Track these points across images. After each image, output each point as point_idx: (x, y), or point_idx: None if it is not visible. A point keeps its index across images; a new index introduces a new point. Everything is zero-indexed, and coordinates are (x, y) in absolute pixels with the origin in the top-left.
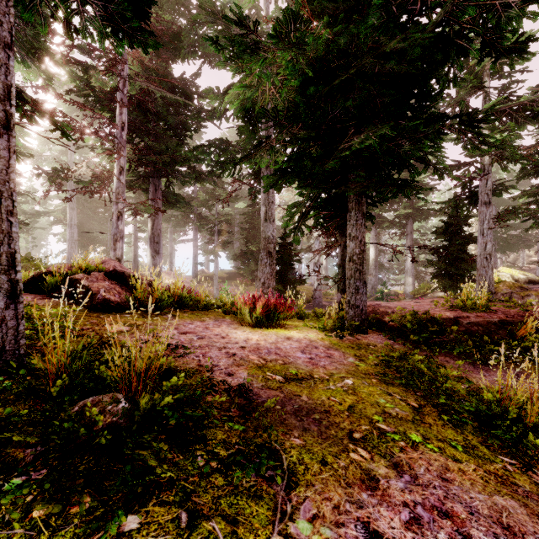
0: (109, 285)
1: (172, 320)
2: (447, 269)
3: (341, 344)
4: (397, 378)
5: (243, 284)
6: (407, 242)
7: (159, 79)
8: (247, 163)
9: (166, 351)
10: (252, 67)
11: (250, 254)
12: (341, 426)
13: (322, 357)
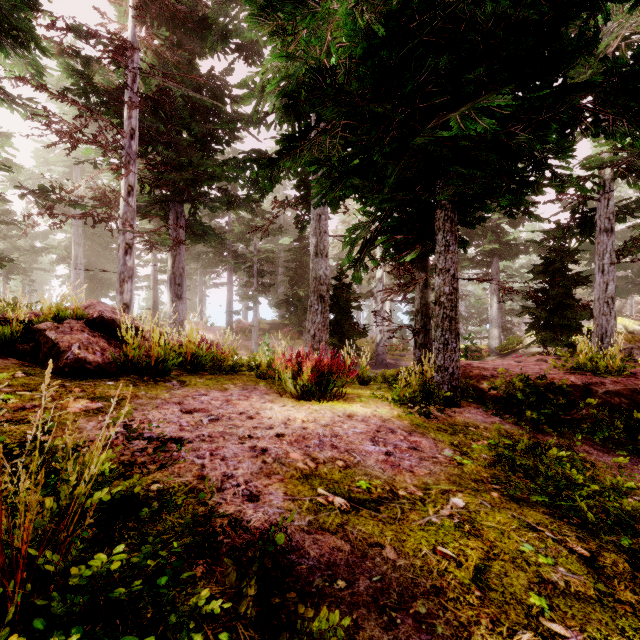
0: (88, 338)
1: (177, 390)
2: (548, 318)
3: (427, 425)
4: (537, 494)
5: (289, 337)
6: (492, 286)
7: (180, 75)
8: (289, 163)
9: (148, 449)
10: (296, 28)
11: (297, 300)
12: (476, 638)
13: (404, 451)
